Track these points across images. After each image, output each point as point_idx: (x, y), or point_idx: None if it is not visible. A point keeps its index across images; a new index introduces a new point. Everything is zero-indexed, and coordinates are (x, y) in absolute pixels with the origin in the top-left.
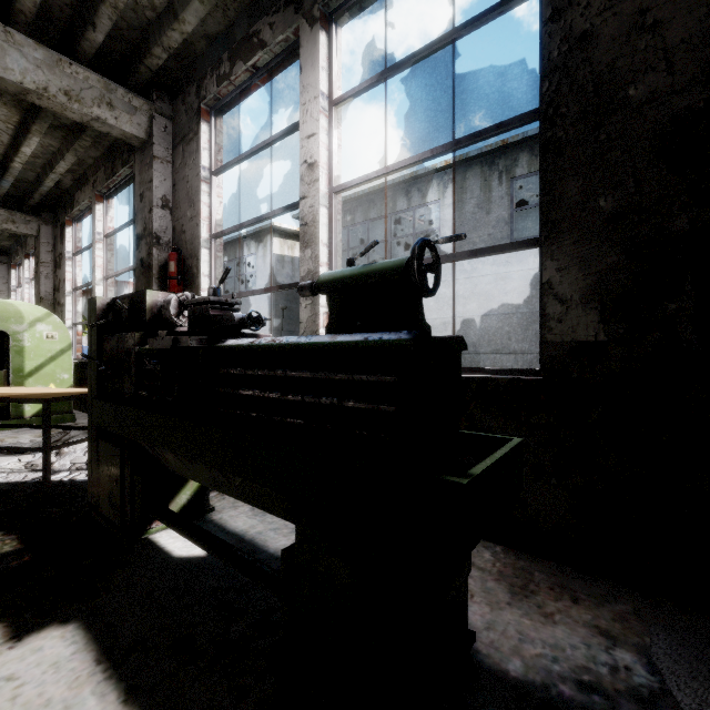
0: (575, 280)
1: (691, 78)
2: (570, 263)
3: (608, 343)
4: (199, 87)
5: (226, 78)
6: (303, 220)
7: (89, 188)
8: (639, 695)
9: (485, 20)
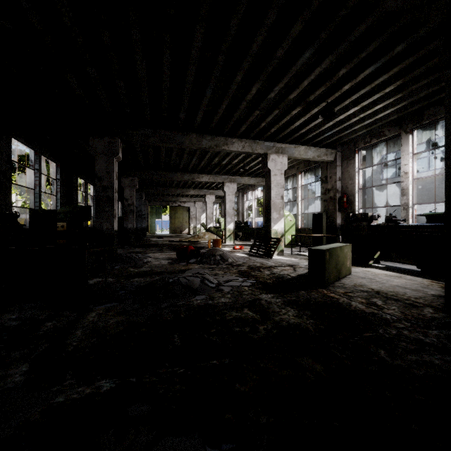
0: None
1: None
2: None
3: None
4: (355, 143)
5: (368, 143)
6: (402, 188)
7: (294, 169)
8: None
9: None
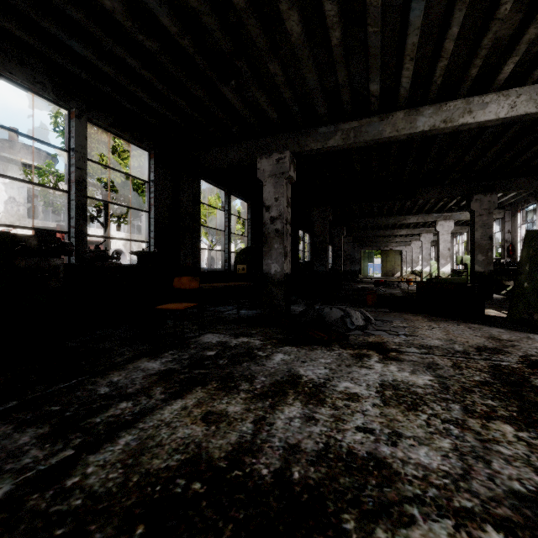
0: None
1: None
2: None
3: None
4: (517, 205)
5: (523, 206)
6: None
7: None
8: None
9: None
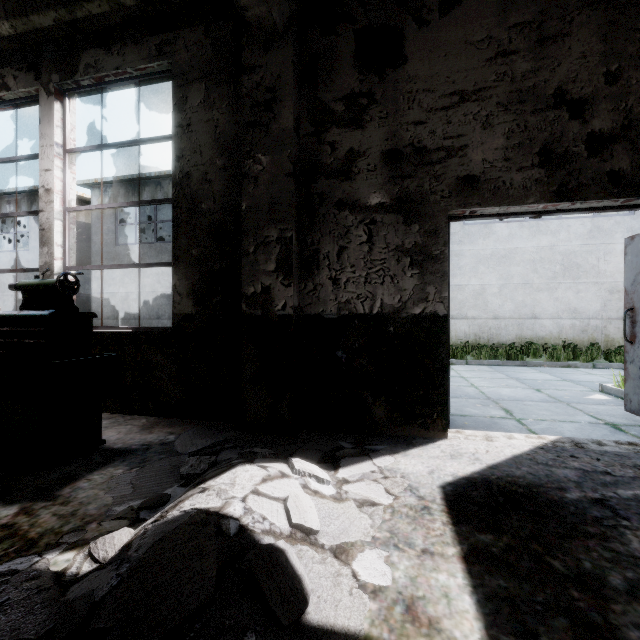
0: (185, 285)
1: (220, 208)
2: (183, 277)
3: (196, 314)
4: None
5: None
6: (42, 226)
7: None
8: (163, 443)
9: (154, 142)
